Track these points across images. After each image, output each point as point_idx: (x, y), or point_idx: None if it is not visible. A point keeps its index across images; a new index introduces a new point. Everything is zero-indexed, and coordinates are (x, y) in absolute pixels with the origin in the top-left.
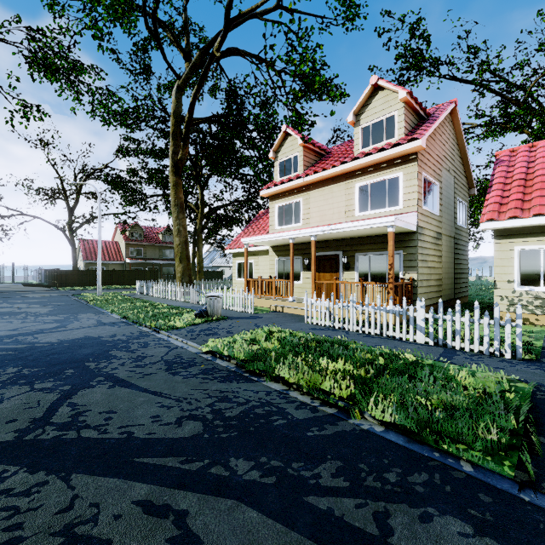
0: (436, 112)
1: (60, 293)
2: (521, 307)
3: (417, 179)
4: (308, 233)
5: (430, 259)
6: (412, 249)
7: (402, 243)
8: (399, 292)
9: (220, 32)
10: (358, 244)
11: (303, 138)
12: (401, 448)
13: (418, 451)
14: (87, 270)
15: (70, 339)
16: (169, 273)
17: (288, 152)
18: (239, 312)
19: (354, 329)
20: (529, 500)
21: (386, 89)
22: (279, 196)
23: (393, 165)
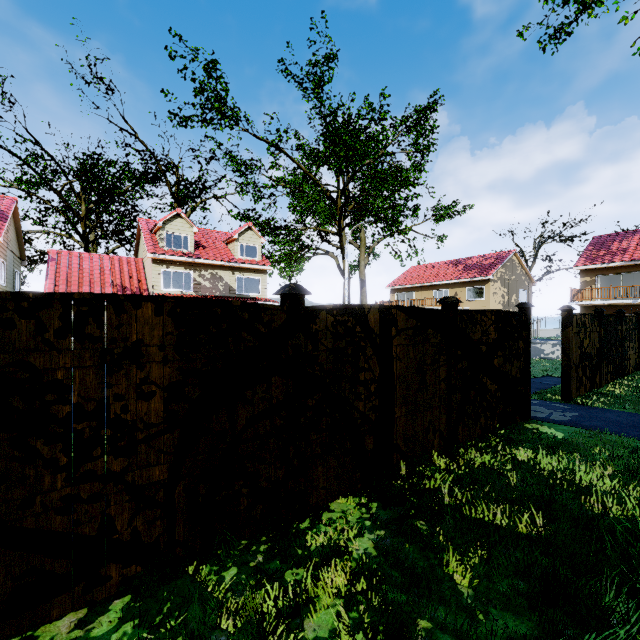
0: (6, 210)
1: None
2: None
3: None
4: None
5: None
6: None
7: None
8: None
9: None
10: None
11: None
12: None
13: None
14: None
15: None
16: None
17: None
18: None
19: None
20: None
21: None
22: None
23: None
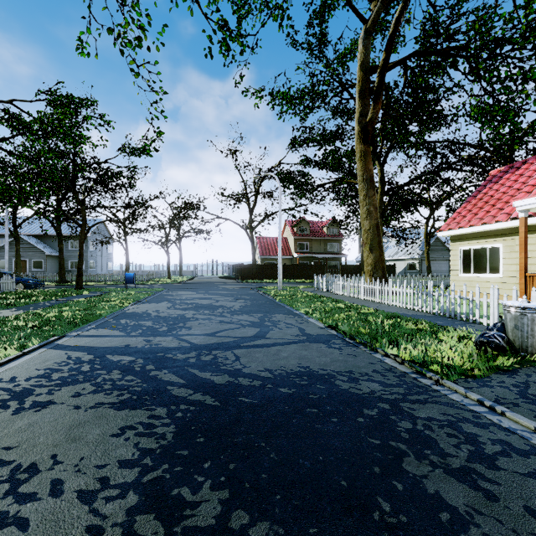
0: None
1: (245, 285)
2: None
3: None
4: None
5: None
6: None
7: None
8: None
9: None
10: None
11: None
12: None
13: None
14: (263, 264)
15: (284, 372)
16: (334, 268)
17: None
18: None
19: None
20: None
21: None
22: None
23: None
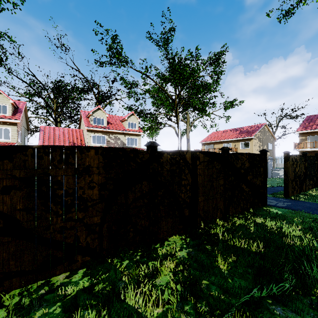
0: (21, 108)
1: None
2: None
3: (17, 132)
4: None
5: None
6: None
7: None
8: None
9: None
10: None
11: None
12: None
13: None
14: None
15: None
16: None
17: None
18: None
19: None
20: None
21: (3, 94)
22: None
23: (6, 124)
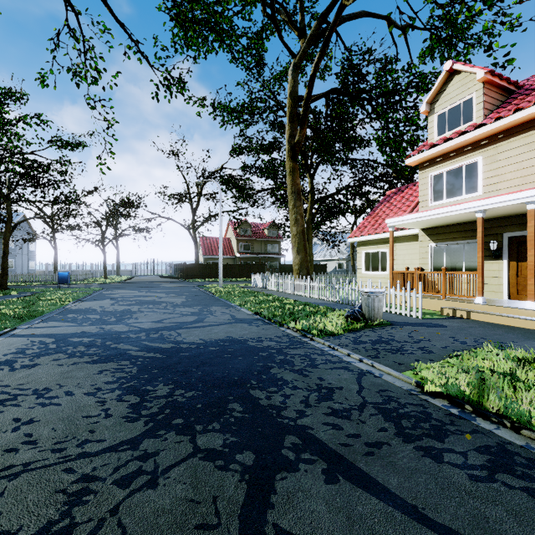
0: None
1: (188, 284)
2: None
3: None
4: (522, 199)
5: None
6: None
7: None
8: None
9: None
10: None
11: (495, 63)
12: None
13: None
14: (206, 264)
15: (213, 340)
16: (274, 267)
17: (453, 98)
18: (397, 315)
19: None
20: None
21: None
22: (437, 160)
23: None
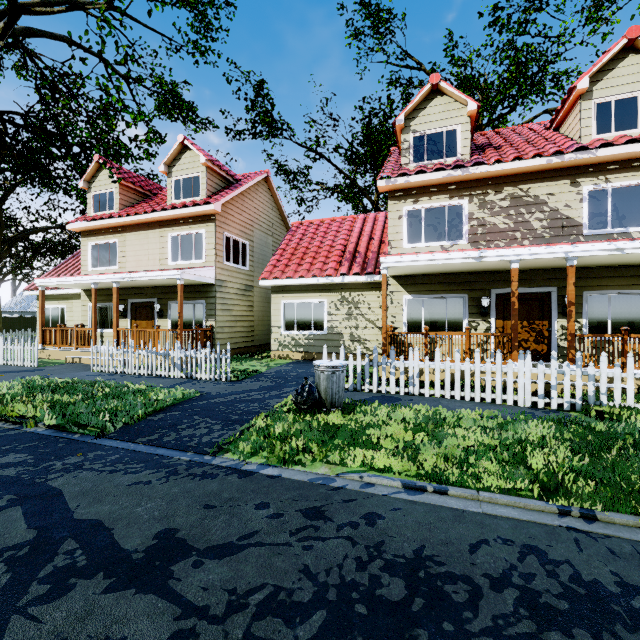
0: (243, 180)
1: None
2: (285, 347)
3: (216, 238)
4: (110, 279)
5: (235, 308)
6: (212, 300)
7: (205, 293)
8: (193, 338)
9: (19, 5)
10: (170, 293)
11: (112, 176)
12: (42, 435)
13: (53, 435)
14: None
15: None
16: None
17: (103, 186)
18: (18, 367)
19: (133, 372)
20: (90, 441)
21: (193, 150)
22: (93, 233)
23: (199, 222)
